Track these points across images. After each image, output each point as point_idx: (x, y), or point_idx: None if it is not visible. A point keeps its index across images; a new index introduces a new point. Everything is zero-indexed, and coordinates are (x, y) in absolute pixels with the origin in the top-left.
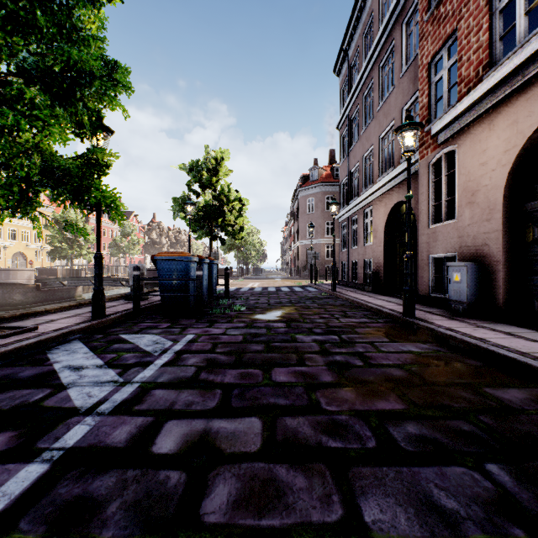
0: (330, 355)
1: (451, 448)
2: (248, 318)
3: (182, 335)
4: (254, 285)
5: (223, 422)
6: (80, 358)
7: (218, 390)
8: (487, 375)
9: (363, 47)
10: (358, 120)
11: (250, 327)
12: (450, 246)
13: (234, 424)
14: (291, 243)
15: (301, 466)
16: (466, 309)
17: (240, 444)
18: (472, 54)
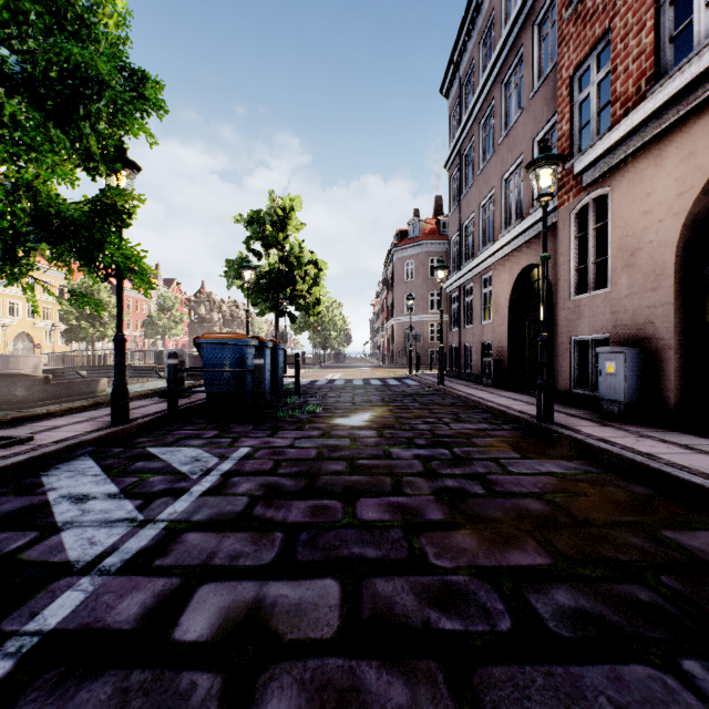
0: (439, 478)
1: (626, 632)
2: (325, 423)
3: (233, 449)
4: (334, 376)
5: (283, 586)
6: (86, 483)
7: (279, 533)
8: (664, 509)
9: (480, 58)
10: (473, 156)
11: (328, 436)
12: (601, 325)
13: (299, 591)
14: (383, 320)
15: (399, 663)
16: (624, 412)
17: (308, 624)
18: (630, 62)
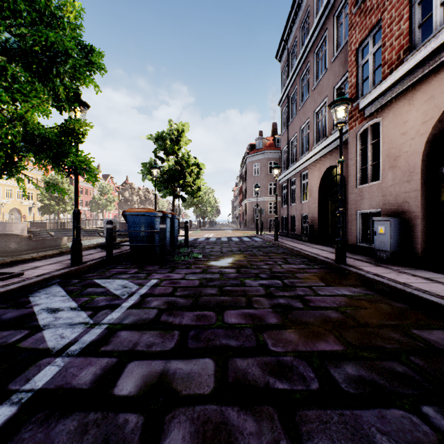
0: (275, 298)
1: (388, 390)
2: (204, 264)
3: (147, 280)
4: (209, 235)
5: (179, 363)
6: (57, 301)
7: (177, 331)
8: (413, 317)
9: (300, 37)
10: (296, 98)
11: (206, 272)
12: (375, 203)
13: (189, 366)
14: (240, 200)
15: (251, 408)
16: (390, 257)
17: (195, 385)
18: (394, 40)
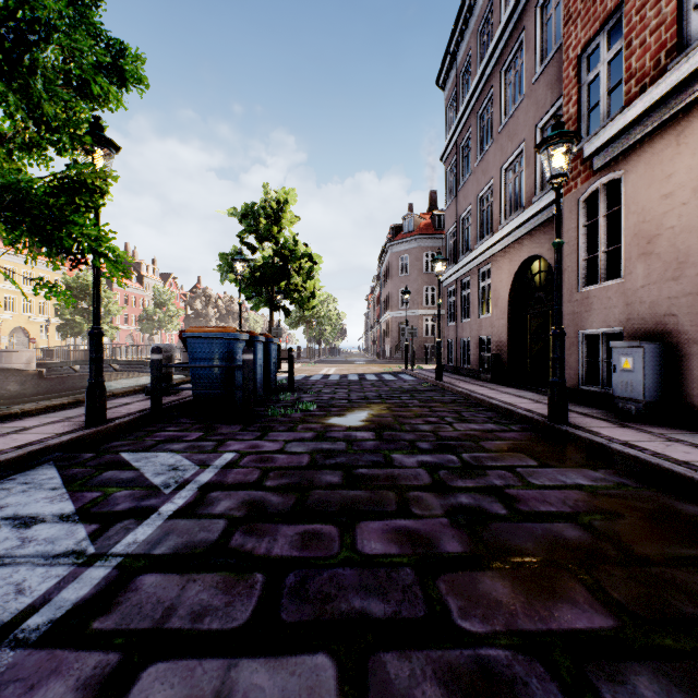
0: (450, 493)
1: None
2: (319, 423)
3: (217, 454)
4: (329, 371)
5: (258, 669)
6: (39, 500)
7: (260, 576)
8: None
9: (478, 47)
10: (471, 147)
11: (322, 439)
12: (613, 318)
13: (280, 677)
14: (378, 315)
15: None
16: (643, 411)
17: None
18: (648, 35)
